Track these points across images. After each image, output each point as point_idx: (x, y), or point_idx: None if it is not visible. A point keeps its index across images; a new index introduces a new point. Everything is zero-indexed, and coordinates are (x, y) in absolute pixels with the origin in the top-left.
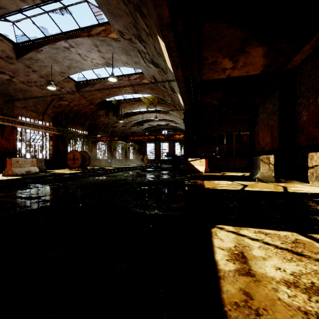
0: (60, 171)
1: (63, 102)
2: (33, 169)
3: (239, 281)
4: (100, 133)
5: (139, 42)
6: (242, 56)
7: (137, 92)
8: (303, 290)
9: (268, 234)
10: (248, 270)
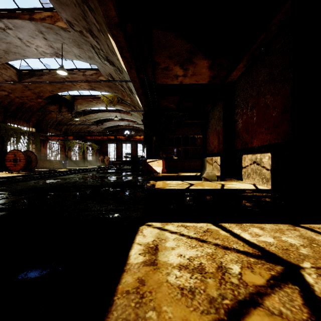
0: None
1: None
2: None
3: (140, 272)
4: (51, 131)
5: (91, 36)
6: (191, 65)
7: (95, 89)
8: (190, 271)
9: (188, 227)
10: (154, 260)
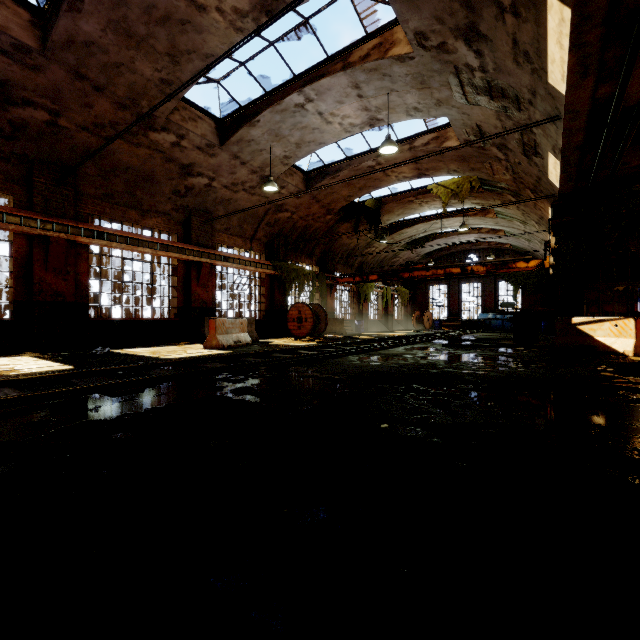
0: (282, 342)
1: (281, 214)
2: (243, 337)
3: None
4: (339, 269)
5: (466, 43)
6: None
7: (425, 175)
8: None
9: None
10: None
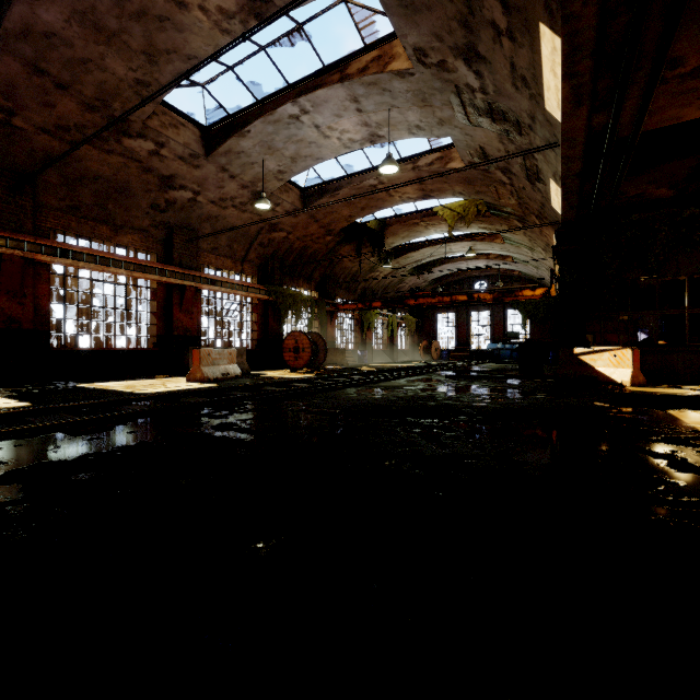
0: (276, 374)
1: (276, 234)
2: (231, 369)
3: None
4: (341, 295)
5: (466, 63)
6: None
7: (430, 196)
8: None
9: None
10: None
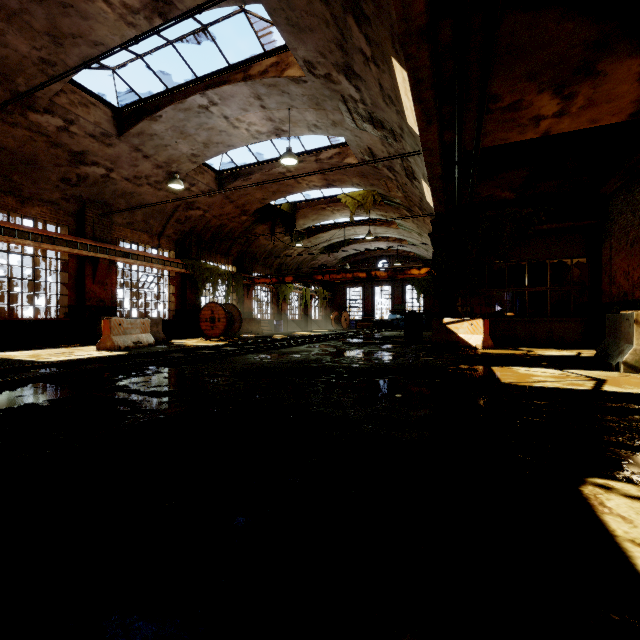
0: (190, 343)
1: (193, 212)
2: (144, 337)
3: None
4: (258, 270)
5: (347, 78)
6: (587, 83)
7: (333, 185)
8: None
9: None
10: None
